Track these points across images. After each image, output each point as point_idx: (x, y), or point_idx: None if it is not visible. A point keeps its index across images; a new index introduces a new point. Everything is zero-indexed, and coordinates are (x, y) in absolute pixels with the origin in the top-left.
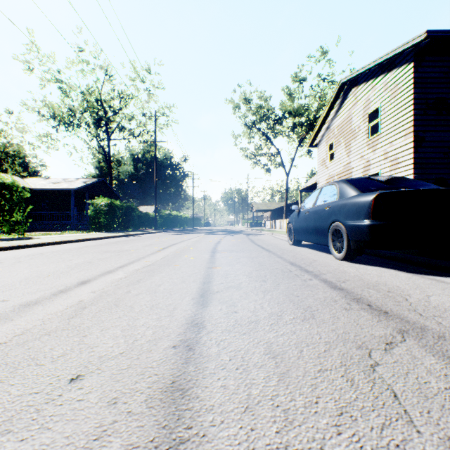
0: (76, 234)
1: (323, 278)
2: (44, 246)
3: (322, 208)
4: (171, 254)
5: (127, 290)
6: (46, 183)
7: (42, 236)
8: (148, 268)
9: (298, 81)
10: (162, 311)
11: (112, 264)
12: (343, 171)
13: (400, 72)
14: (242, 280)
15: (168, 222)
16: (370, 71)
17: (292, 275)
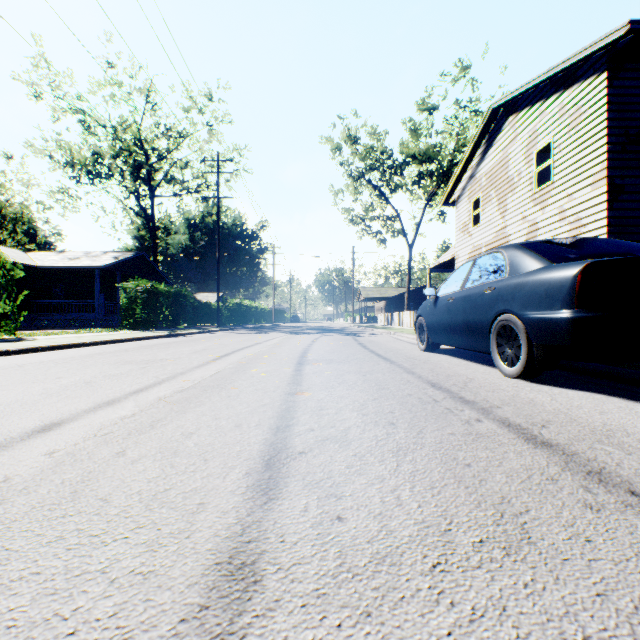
0: (97, 333)
1: (502, 418)
2: (36, 352)
3: (478, 291)
4: (231, 366)
5: (121, 447)
6: (58, 259)
7: (43, 337)
8: (183, 394)
9: (426, 111)
10: (169, 517)
11: (123, 385)
12: (495, 239)
13: (585, 87)
14: (349, 421)
15: (237, 316)
16: (538, 89)
17: (440, 409)
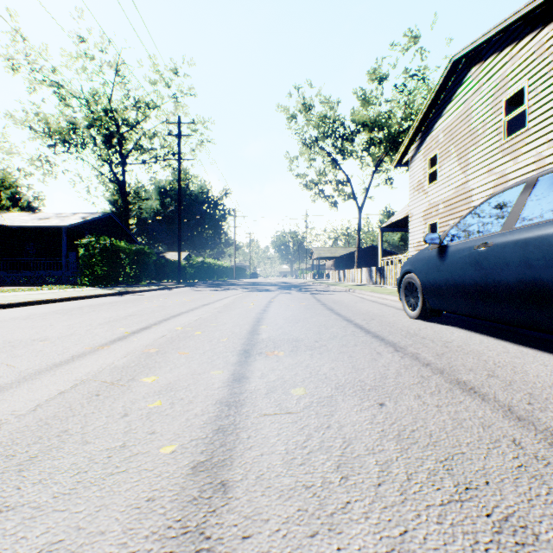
0: (42, 291)
1: None
2: None
3: None
4: (121, 362)
5: None
6: (29, 219)
7: None
8: None
9: (377, 80)
10: None
11: None
12: (455, 195)
13: None
14: None
15: (201, 273)
16: (508, 32)
17: None
